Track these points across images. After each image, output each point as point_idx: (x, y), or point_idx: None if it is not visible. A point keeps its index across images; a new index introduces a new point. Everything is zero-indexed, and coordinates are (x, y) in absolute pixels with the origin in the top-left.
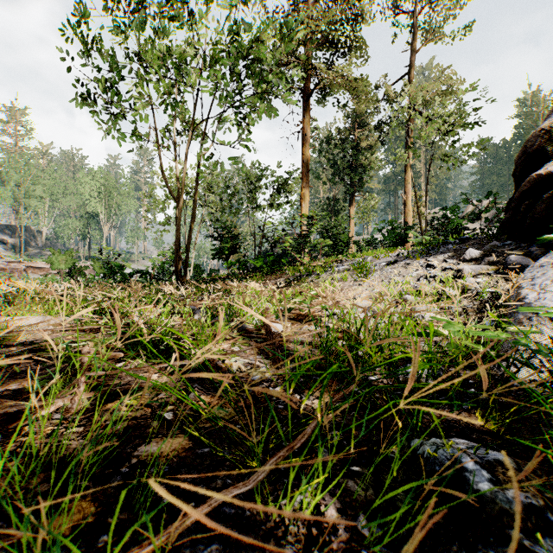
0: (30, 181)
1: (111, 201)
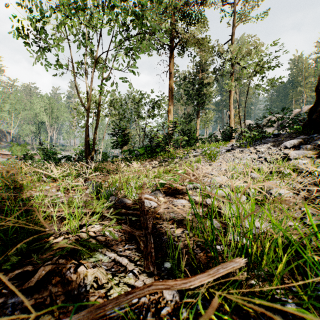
0: (2, 101)
1: (53, 114)
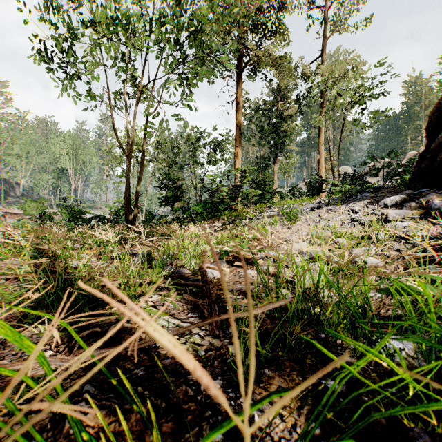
0: (9, 142)
1: (77, 159)
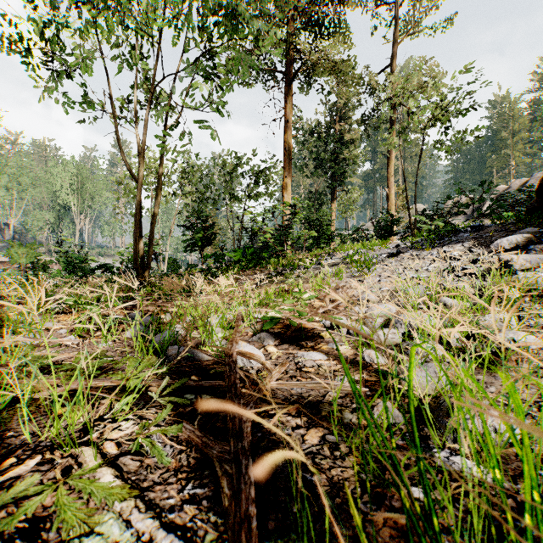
0: None
1: (84, 193)
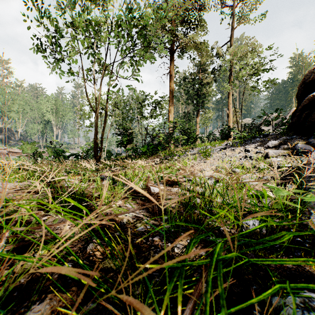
0: (11, 102)
1: (58, 114)
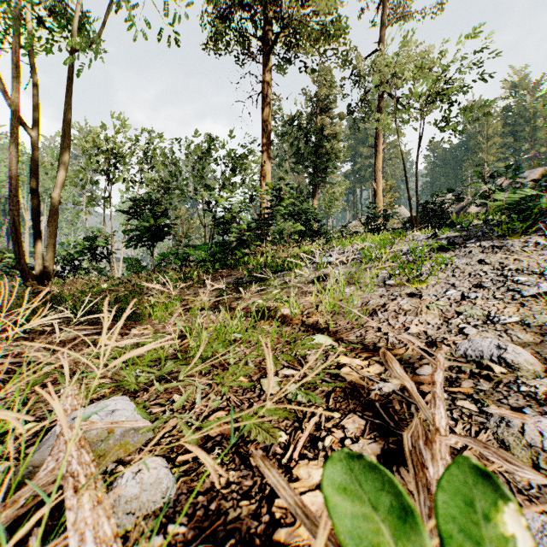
0: None
1: None
